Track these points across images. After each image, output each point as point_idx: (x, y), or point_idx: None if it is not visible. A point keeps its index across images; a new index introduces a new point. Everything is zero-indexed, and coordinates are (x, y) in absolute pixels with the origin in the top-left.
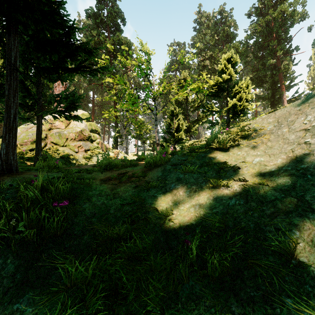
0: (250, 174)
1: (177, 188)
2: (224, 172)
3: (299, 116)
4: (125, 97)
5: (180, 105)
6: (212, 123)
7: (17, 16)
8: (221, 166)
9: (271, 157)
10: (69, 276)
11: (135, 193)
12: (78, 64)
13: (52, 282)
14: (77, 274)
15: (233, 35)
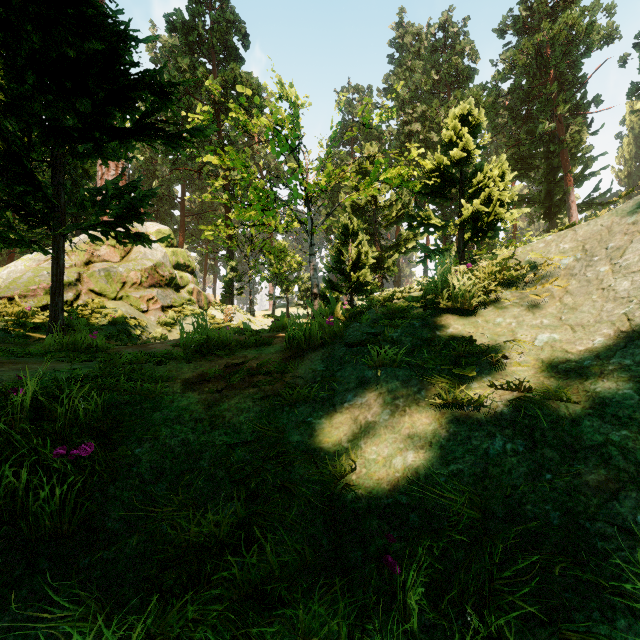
0: (532, 373)
1: (360, 403)
2: (468, 365)
3: (635, 237)
4: (249, 197)
5: (361, 213)
6: (428, 251)
7: None
8: (462, 352)
9: (578, 332)
10: None
11: (263, 414)
12: (139, 120)
13: None
14: None
15: (469, 73)
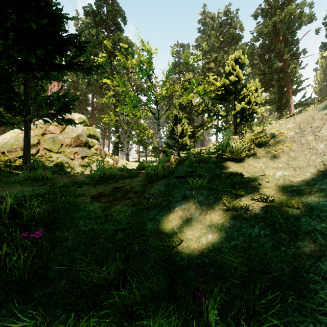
0: (274, 192)
1: (183, 208)
2: (240, 188)
3: (326, 121)
4: (126, 100)
5: (184, 109)
6: (218, 128)
7: None
8: (236, 181)
9: (297, 171)
10: None
11: (132, 214)
12: (68, 60)
13: None
14: None
15: (239, 37)
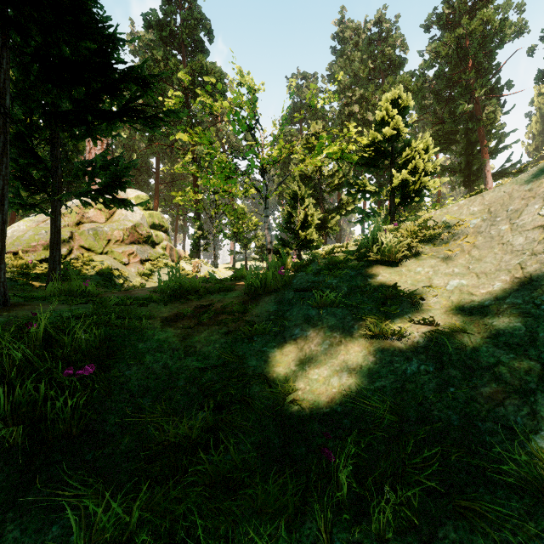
0: (444, 311)
1: (305, 336)
2: (393, 305)
3: (530, 201)
4: (213, 168)
5: (308, 181)
6: (364, 213)
7: (6, 13)
8: (388, 295)
9: (482, 279)
10: (88, 527)
11: (227, 345)
12: (124, 106)
13: (52, 540)
14: (103, 526)
15: (400, 62)
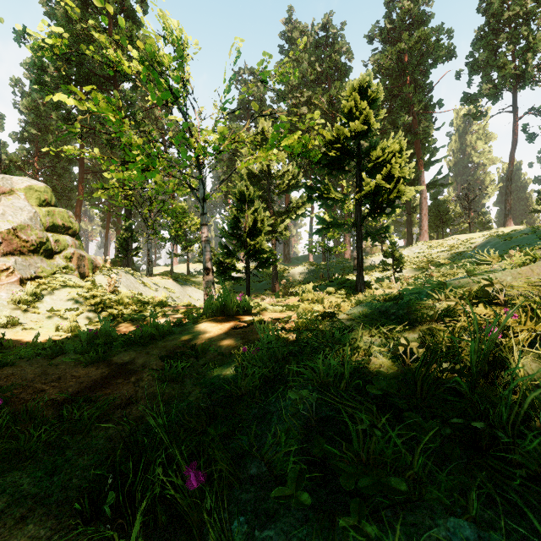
0: None
1: None
2: None
3: None
4: None
5: (256, 181)
6: (324, 222)
7: None
8: None
9: None
10: None
11: None
12: None
13: None
14: None
15: (345, 69)
